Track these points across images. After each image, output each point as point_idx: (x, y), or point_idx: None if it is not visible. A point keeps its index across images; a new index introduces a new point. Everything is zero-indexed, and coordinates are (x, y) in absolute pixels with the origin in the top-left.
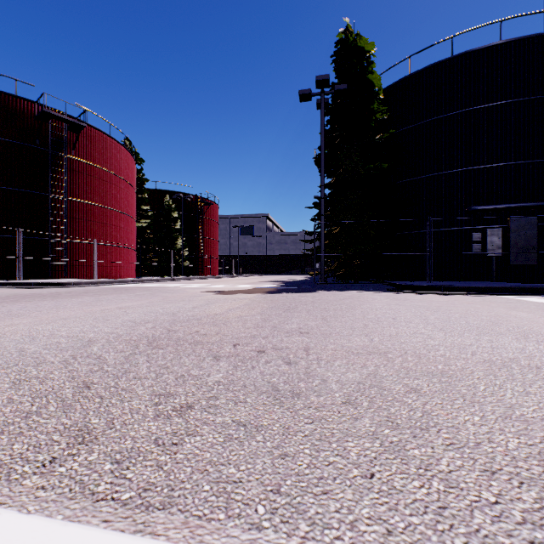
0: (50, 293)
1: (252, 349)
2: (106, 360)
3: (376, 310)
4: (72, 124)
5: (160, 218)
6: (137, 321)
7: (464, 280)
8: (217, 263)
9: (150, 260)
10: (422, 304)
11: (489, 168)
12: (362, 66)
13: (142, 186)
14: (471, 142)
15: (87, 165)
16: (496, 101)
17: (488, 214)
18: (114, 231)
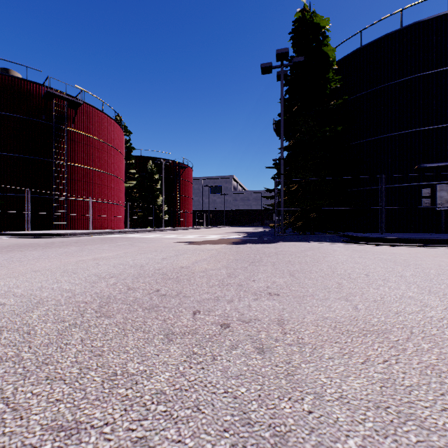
0: (46, 243)
1: (214, 321)
2: (33, 337)
3: (342, 264)
4: (71, 102)
5: (144, 179)
6: (102, 275)
7: (413, 232)
8: (191, 217)
9: (136, 214)
10: (386, 257)
11: (438, 129)
12: (318, 40)
13: (130, 153)
14: (420, 105)
15: (84, 136)
16: (445, 66)
17: (437, 171)
18: (106, 190)
